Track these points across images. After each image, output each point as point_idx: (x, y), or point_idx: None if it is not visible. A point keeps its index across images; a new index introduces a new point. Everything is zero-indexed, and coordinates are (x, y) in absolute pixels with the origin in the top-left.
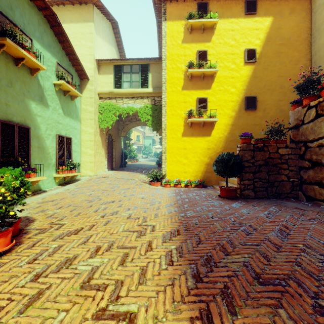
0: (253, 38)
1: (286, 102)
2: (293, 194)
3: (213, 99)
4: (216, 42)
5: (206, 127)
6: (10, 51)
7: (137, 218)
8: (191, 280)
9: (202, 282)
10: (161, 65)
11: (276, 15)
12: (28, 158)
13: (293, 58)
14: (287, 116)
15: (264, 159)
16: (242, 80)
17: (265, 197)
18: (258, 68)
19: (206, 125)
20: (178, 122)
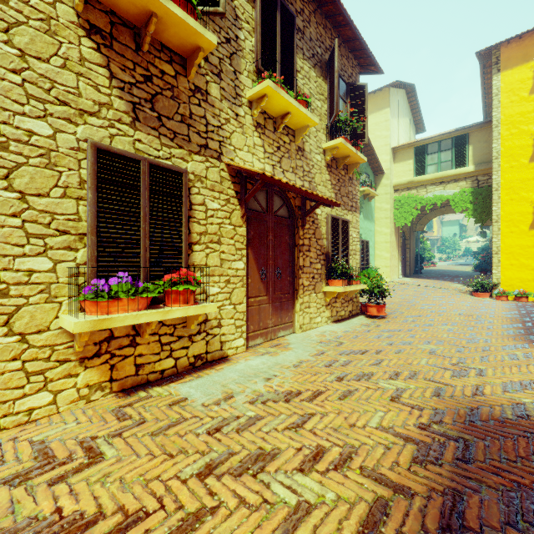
0: None
1: None
2: None
3: None
4: None
5: None
6: None
7: (470, 316)
8: (529, 338)
9: None
10: (489, 130)
11: None
12: None
13: None
14: None
15: None
16: None
17: None
18: None
19: None
20: (523, 210)
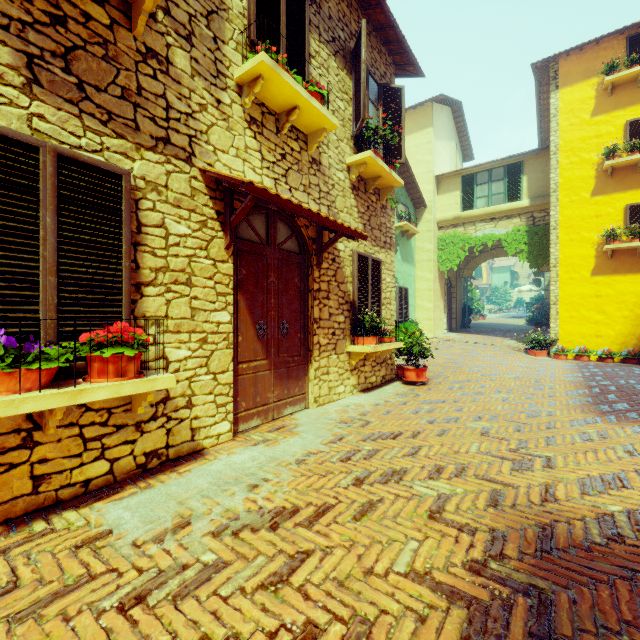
0: None
1: None
2: None
3: None
4: None
5: None
6: None
7: (528, 380)
8: (599, 409)
9: (610, 410)
10: (546, 158)
11: None
12: None
13: None
14: None
15: None
16: None
17: None
18: None
19: None
20: (584, 252)
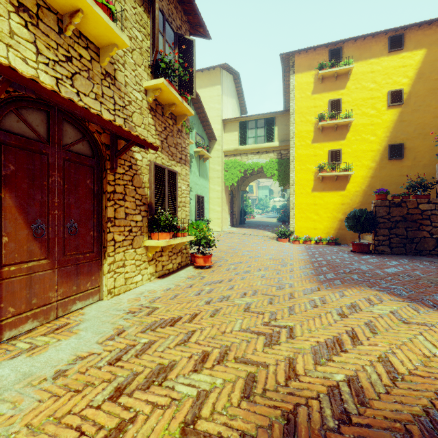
0: (399, 77)
1: None
2: (437, 251)
3: (348, 150)
4: (352, 88)
5: (339, 181)
6: None
7: (278, 259)
8: (319, 279)
9: (325, 279)
10: (288, 117)
11: (431, 46)
12: None
13: None
14: None
15: (401, 215)
16: (385, 126)
17: (403, 253)
18: (406, 110)
19: (340, 178)
20: (308, 177)
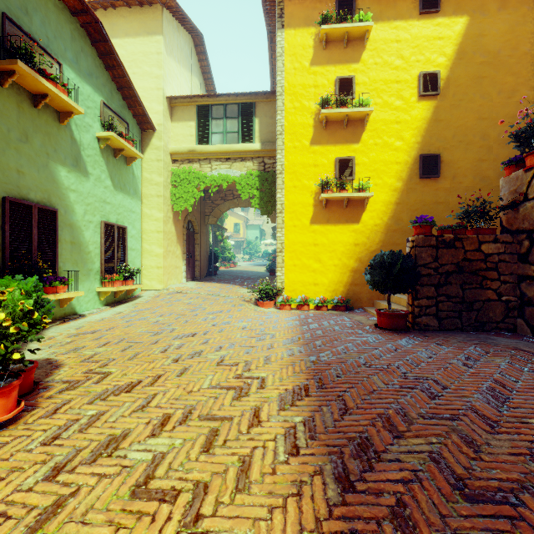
0: (434, 53)
1: (493, 162)
2: (508, 323)
3: (364, 160)
4: (369, 63)
5: (352, 208)
6: (24, 83)
7: (235, 365)
8: (333, 487)
9: (354, 491)
10: (275, 104)
11: (475, 13)
12: (54, 261)
13: (504, 87)
14: (494, 188)
15: (455, 262)
16: (415, 126)
17: (457, 329)
18: (442, 104)
19: (352, 204)
20: (305, 200)
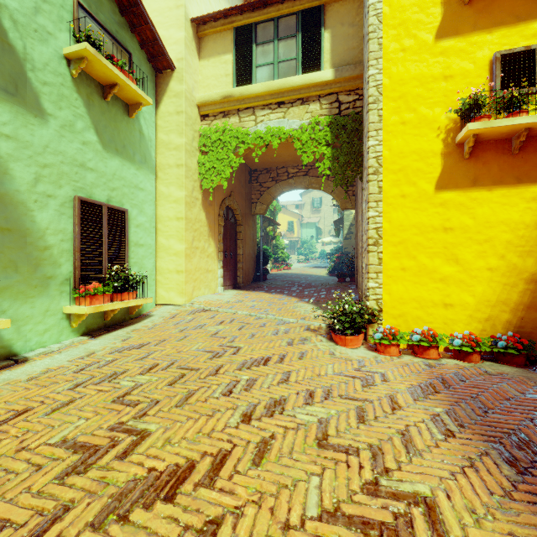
0: None
1: None
2: None
3: None
4: None
5: (530, 153)
6: None
7: None
8: None
9: None
10: (357, 1)
11: None
12: None
13: None
14: None
15: None
16: None
17: None
18: None
19: (532, 144)
20: (424, 146)
